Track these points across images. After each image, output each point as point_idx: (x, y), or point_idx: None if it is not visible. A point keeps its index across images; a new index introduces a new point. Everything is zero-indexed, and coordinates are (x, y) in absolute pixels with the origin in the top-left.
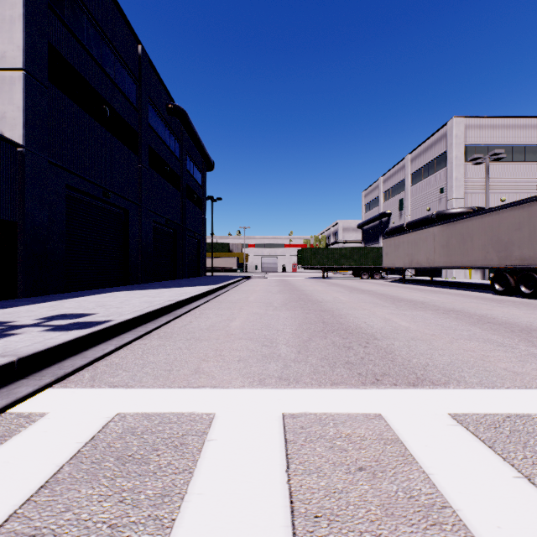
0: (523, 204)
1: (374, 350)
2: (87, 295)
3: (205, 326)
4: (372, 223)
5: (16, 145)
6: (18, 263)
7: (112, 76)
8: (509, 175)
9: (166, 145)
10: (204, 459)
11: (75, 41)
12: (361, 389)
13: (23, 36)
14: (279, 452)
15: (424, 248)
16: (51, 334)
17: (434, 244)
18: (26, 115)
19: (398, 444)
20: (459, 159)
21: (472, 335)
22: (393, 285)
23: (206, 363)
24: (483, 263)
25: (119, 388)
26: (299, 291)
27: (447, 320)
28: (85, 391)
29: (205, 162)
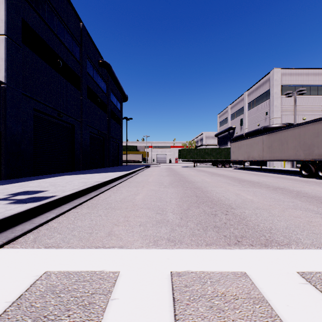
0: (321, 120)
1: (232, 217)
2: (46, 178)
3: (119, 199)
4: (224, 133)
5: (0, 82)
6: (2, 158)
7: (64, 42)
8: (308, 104)
9: (98, 85)
10: (106, 320)
11: (40, 18)
12: (227, 249)
13: (5, 13)
14: (169, 313)
15: (257, 148)
16: (12, 206)
17: (263, 146)
18: (7, 63)
19: (265, 303)
20: (277, 94)
21: (296, 205)
22: (237, 171)
23: (117, 227)
24: (294, 157)
25: (52, 248)
26: (179, 175)
27: (277, 195)
28: (26, 251)
29: (122, 96)
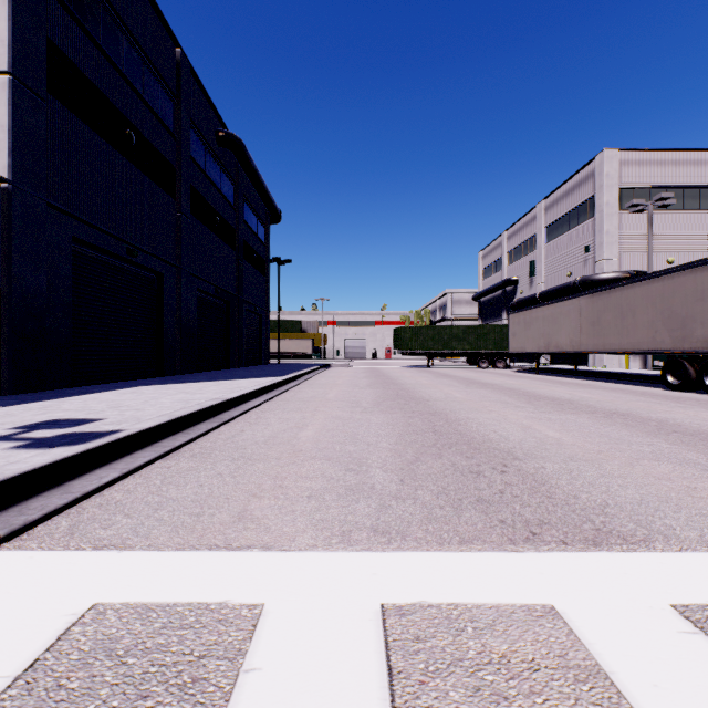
0: None
1: (517, 477)
2: (101, 391)
3: (263, 438)
4: (493, 293)
5: None
6: (2, 346)
7: (140, 90)
8: (679, 228)
9: (216, 187)
10: None
11: (87, 38)
12: (510, 553)
13: (9, 26)
14: (379, 703)
15: (567, 326)
16: (21, 453)
17: (580, 321)
18: (13, 137)
19: (602, 680)
20: (611, 206)
21: (658, 452)
22: (523, 377)
23: (258, 502)
24: (650, 346)
25: (109, 549)
26: (396, 385)
27: (614, 429)
28: (50, 556)
29: (269, 211)
